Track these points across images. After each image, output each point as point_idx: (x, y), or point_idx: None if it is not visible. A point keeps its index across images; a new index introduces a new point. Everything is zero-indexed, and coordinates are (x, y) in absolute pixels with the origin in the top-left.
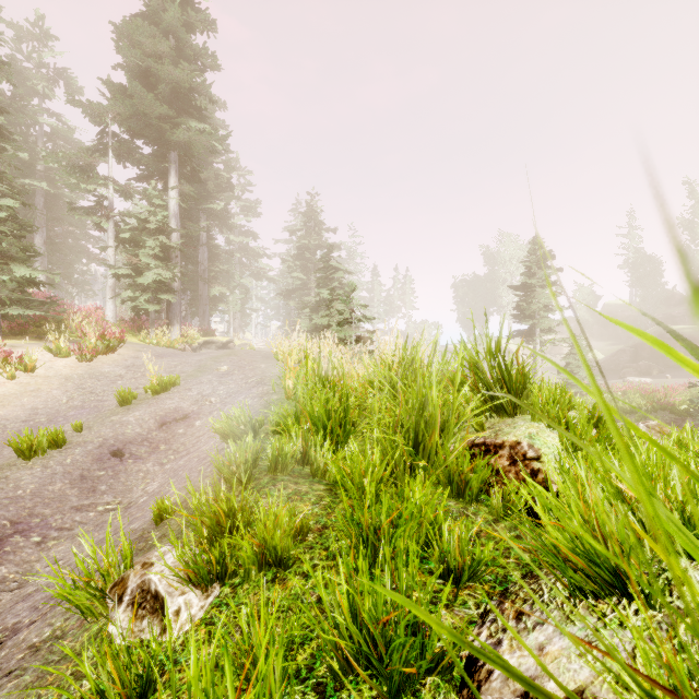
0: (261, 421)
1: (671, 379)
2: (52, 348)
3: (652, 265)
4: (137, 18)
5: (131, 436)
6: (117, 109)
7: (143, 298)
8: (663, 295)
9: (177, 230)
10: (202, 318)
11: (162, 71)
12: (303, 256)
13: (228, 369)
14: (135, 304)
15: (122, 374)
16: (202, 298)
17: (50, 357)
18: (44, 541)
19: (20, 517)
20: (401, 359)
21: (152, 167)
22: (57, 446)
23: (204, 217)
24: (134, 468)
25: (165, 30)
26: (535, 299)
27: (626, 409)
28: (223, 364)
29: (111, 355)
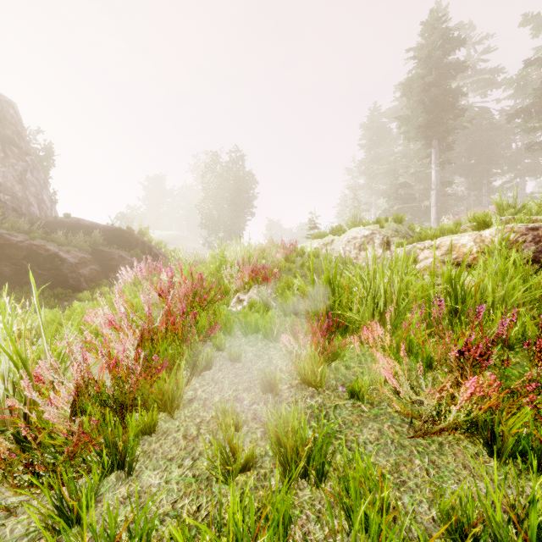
0: None
1: None
2: None
3: None
4: None
5: None
6: None
7: None
8: None
9: None
10: None
11: None
12: None
13: None
14: None
15: None
16: None
17: None
18: None
19: None
20: None
21: None
22: None
23: None
24: None
25: None
26: None
27: None
28: None
29: None
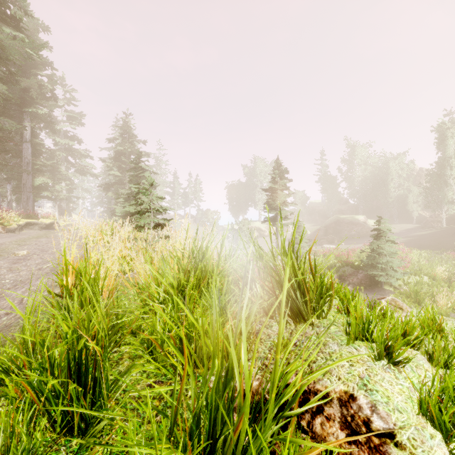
0: None
1: (344, 245)
2: None
3: (333, 182)
4: None
5: None
6: None
7: None
8: (338, 198)
9: None
10: (26, 203)
11: None
12: (119, 159)
13: (28, 253)
14: None
15: None
16: (26, 186)
17: None
18: None
19: None
20: (191, 255)
21: None
22: None
23: (28, 119)
24: None
25: None
26: (278, 198)
27: (328, 266)
28: (26, 247)
29: None
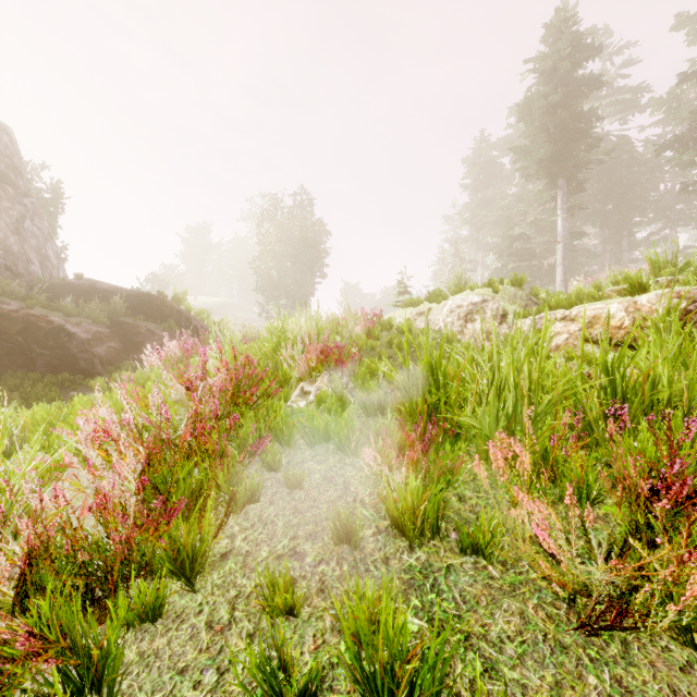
0: None
1: None
2: None
3: None
4: None
5: None
6: None
7: None
8: None
9: None
10: None
11: None
12: None
13: None
14: None
15: None
16: None
17: None
18: None
19: None
20: None
21: None
22: None
23: None
24: None
25: None
26: None
27: None
28: None
29: None
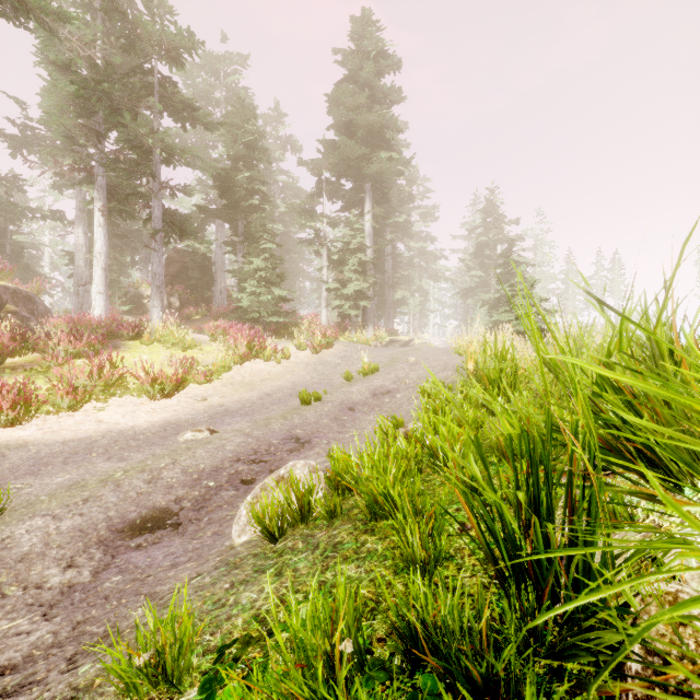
0: (450, 387)
1: None
2: (297, 344)
3: None
4: (342, 84)
5: (356, 400)
6: (329, 160)
7: (347, 305)
8: None
9: (371, 247)
10: (387, 320)
11: (360, 120)
12: (481, 253)
13: (416, 360)
14: (341, 310)
15: (339, 362)
16: (387, 302)
17: (295, 350)
18: (328, 443)
19: (313, 431)
20: None
21: (352, 199)
22: (318, 401)
23: (389, 231)
24: (363, 418)
25: (362, 84)
26: None
27: None
28: (410, 356)
29: (330, 349)
